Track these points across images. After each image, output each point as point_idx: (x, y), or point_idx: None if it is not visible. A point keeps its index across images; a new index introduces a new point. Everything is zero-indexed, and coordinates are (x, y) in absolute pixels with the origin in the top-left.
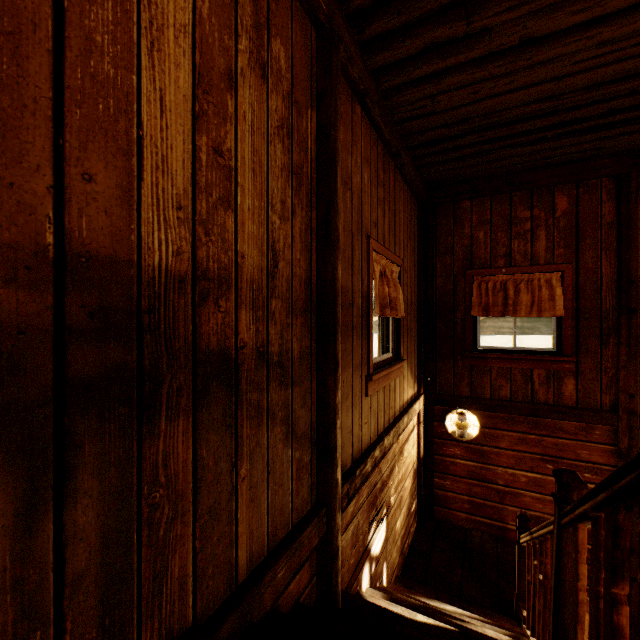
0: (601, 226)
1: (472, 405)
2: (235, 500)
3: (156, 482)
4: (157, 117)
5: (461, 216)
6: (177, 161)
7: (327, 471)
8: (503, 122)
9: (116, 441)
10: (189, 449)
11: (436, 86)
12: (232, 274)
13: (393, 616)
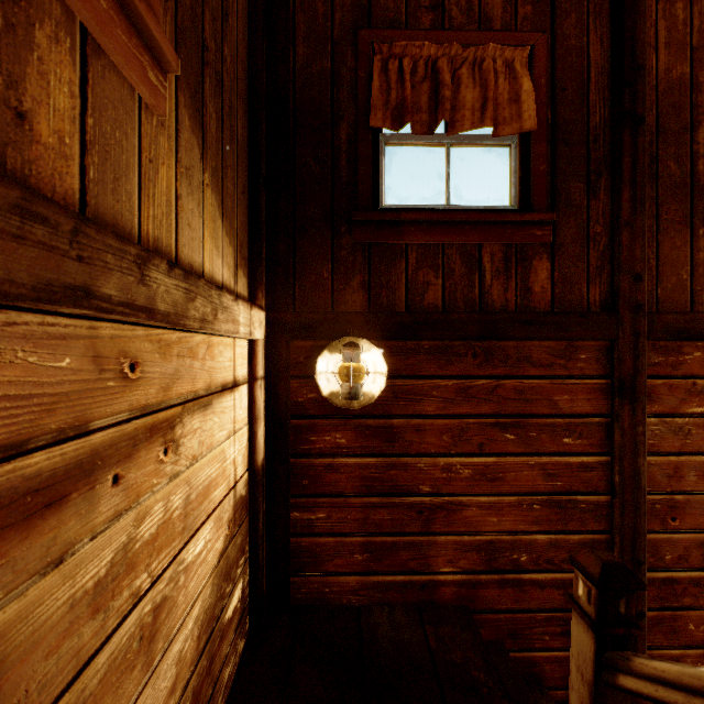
0: None
1: (372, 328)
2: None
3: None
4: None
5: None
6: None
7: None
8: None
9: None
10: None
11: None
12: None
13: None
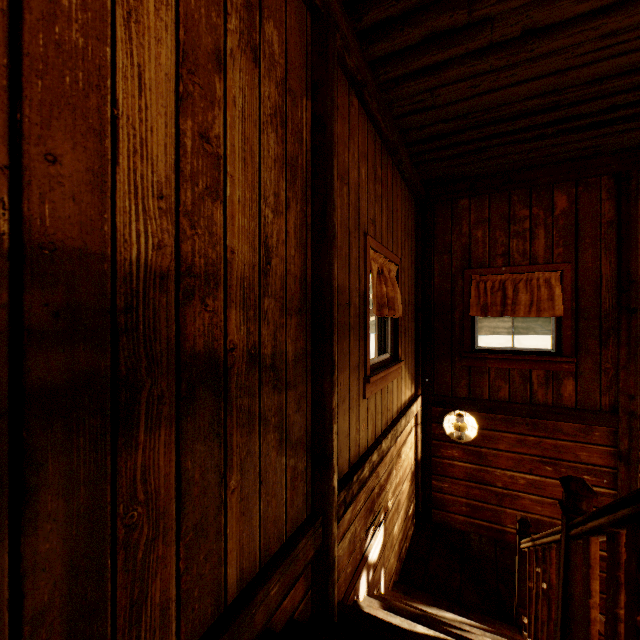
0: (601, 225)
1: (470, 406)
2: (224, 514)
3: (134, 500)
4: (135, 95)
5: (459, 215)
6: (158, 145)
7: (323, 479)
8: (503, 118)
9: (86, 456)
10: (172, 461)
11: (435, 79)
12: (221, 271)
13: (392, 628)
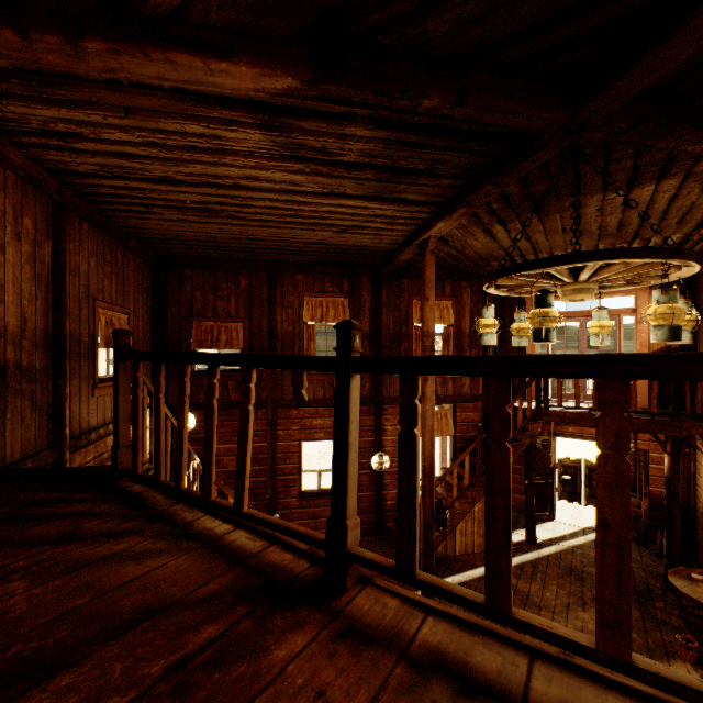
0: (262, 299)
1: (192, 408)
2: (5, 427)
3: None
4: None
5: (185, 280)
6: None
7: (59, 428)
8: (191, 240)
9: None
10: None
11: (141, 221)
12: (4, 331)
13: None
